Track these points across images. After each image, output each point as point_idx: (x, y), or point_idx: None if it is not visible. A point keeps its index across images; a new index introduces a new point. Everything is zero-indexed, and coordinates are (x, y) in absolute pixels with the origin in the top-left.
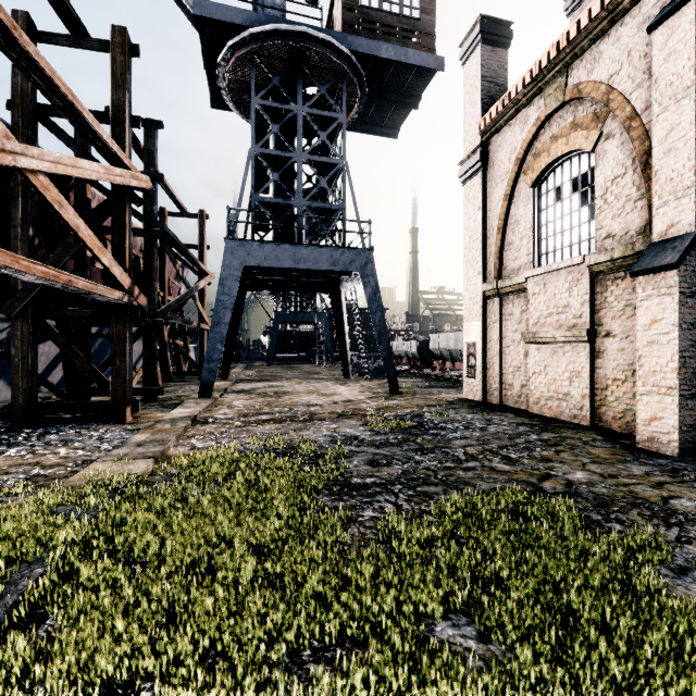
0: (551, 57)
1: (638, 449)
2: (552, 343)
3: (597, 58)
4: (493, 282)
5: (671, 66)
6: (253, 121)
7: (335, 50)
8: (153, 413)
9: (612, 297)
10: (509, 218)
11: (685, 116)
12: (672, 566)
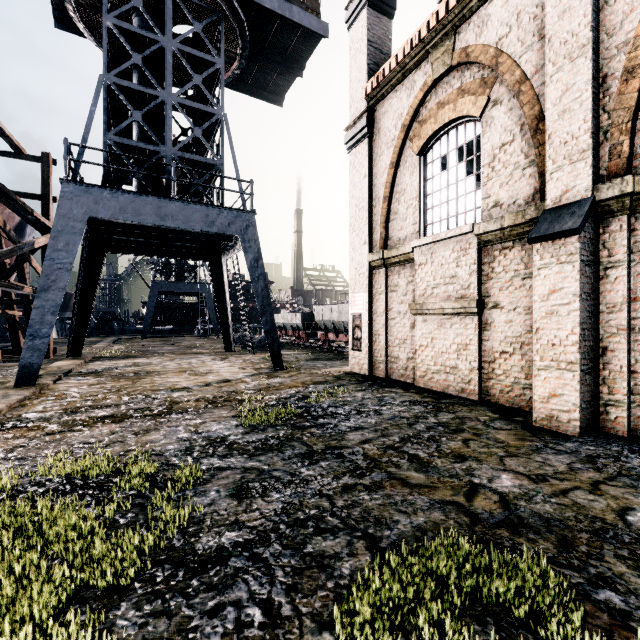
0: (440, 16)
1: (539, 429)
2: (440, 314)
3: (485, 20)
4: (379, 251)
5: (566, 24)
6: (106, 42)
7: None
8: None
9: (500, 267)
10: (395, 186)
11: (581, 76)
12: None
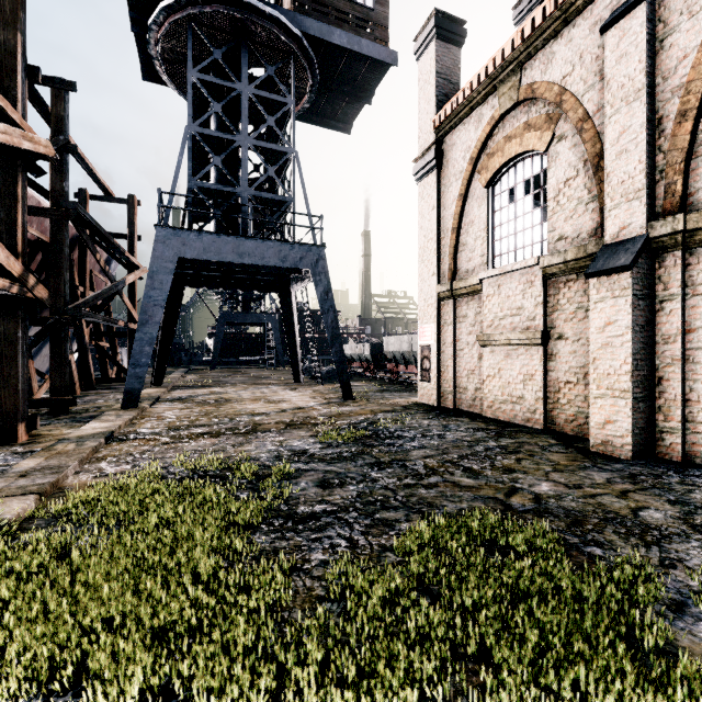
0: (506, 54)
1: (594, 453)
2: (507, 345)
3: (550, 58)
4: (447, 283)
5: (623, 68)
6: (191, 96)
7: (284, 28)
8: (59, 430)
9: (565, 299)
10: (463, 218)
11: (636, 119)
12: (667, 601)
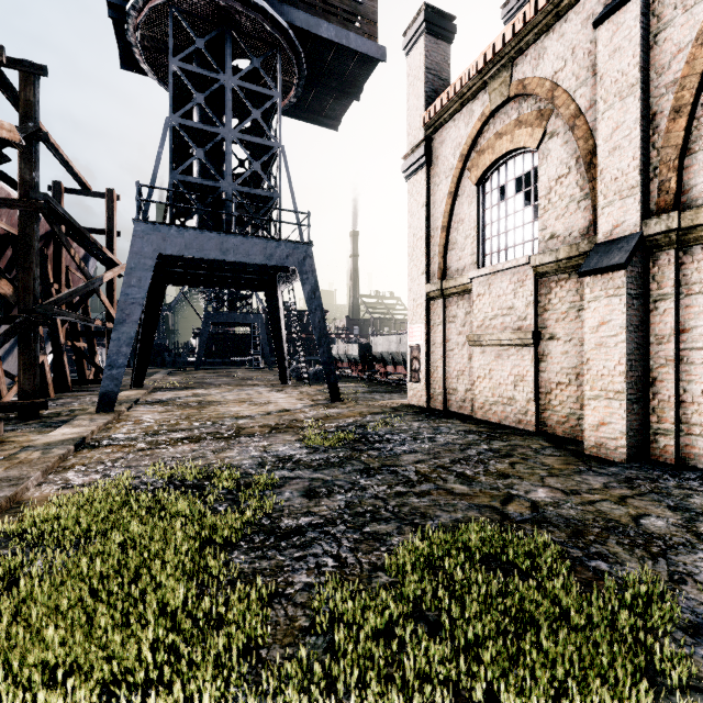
0: (497, 49)
1: (587, 456)
2: (497, 346)
3: (542, 53)
4: (437, 282)
5: (616, 63)
6: (172, 85)
7: (270, 18)
8: (26, 436)
9: (556, 299)
10: (453, 216)
11: (630, 115)
12: (683, 623)
